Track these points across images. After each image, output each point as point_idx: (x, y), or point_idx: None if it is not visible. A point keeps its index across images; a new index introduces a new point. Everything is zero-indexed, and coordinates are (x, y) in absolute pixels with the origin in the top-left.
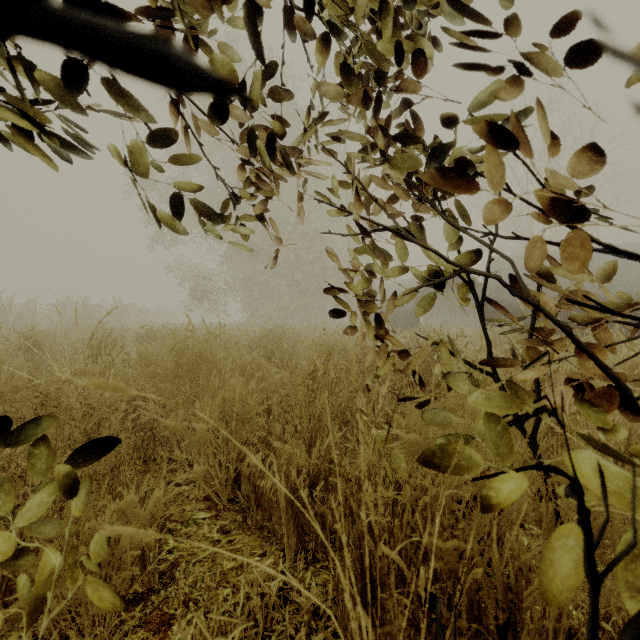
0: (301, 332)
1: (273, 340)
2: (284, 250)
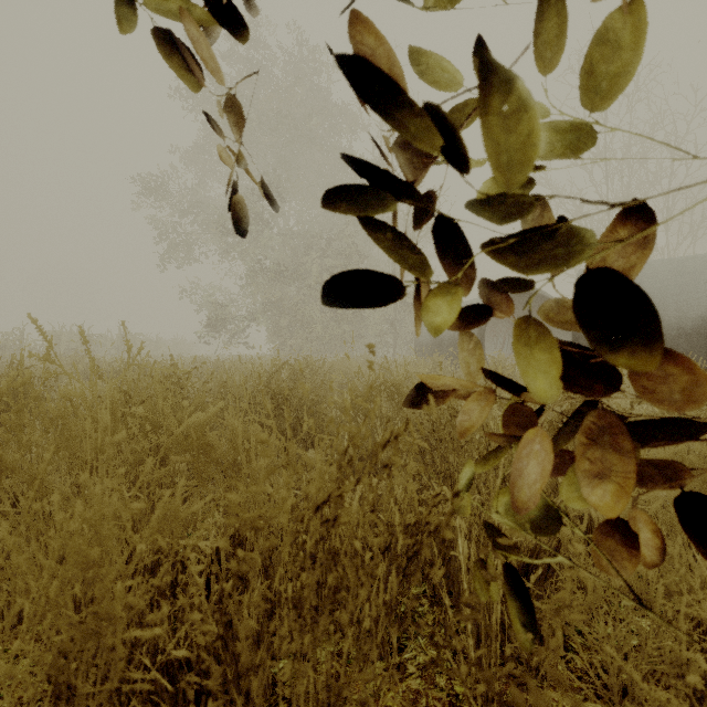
0: (335, 366)
1: (293, 377)
2: (317, 269)
